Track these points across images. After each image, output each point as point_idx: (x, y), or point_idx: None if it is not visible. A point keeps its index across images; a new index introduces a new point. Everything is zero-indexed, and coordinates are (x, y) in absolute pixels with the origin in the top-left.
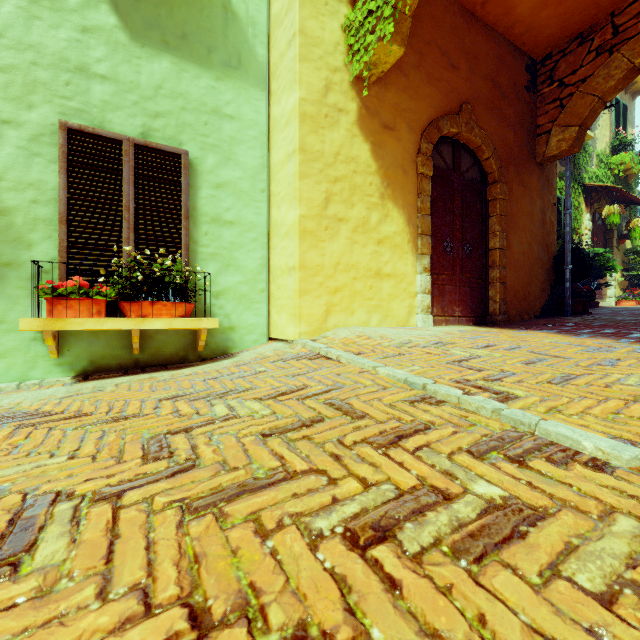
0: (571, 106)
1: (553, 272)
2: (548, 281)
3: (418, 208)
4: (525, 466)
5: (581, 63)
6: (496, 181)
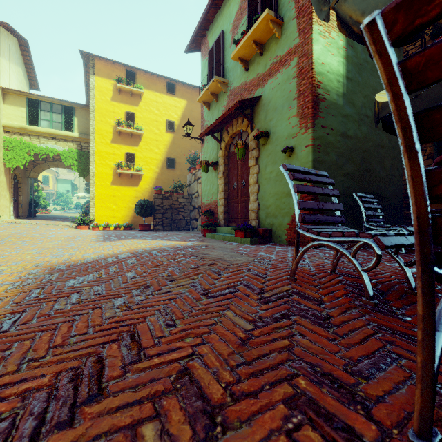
0: (37, 168)
1: (29, 205)
2: (28, 208)
3: (12, 191)
4: (58, 226)
5: (39, 159)
6: (21, 183)
